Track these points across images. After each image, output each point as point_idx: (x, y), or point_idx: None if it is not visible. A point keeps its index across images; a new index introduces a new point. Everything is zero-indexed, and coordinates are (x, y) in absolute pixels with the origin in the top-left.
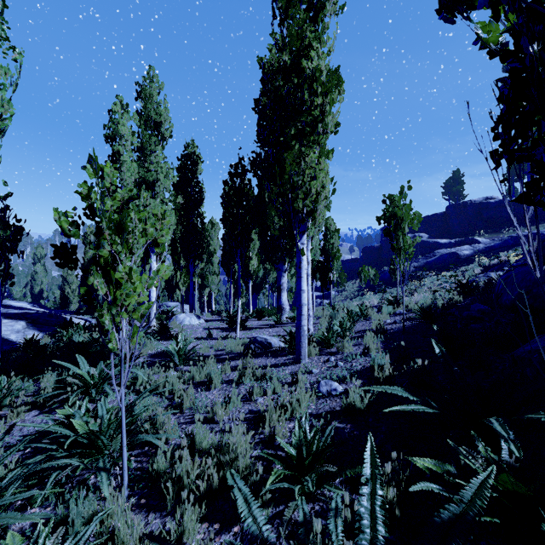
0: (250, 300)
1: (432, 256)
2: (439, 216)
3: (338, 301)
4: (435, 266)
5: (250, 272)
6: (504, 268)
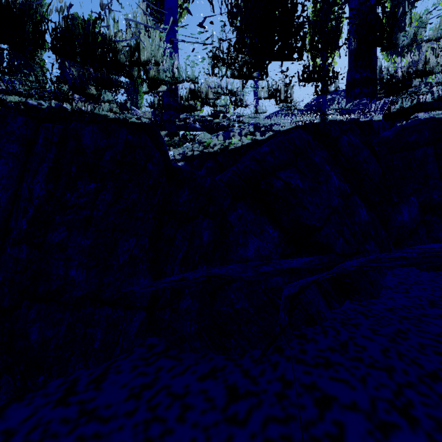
0: None
1: None
2: None
3: None
4: None
5: None
6: None
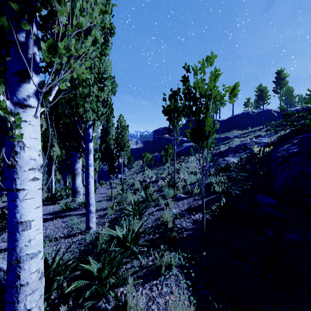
0: (53, 181)
1: (181, 147)
2: (183, 125)
3: (128, 175)
4: (183, 153)
5: (52, 158)
6: (229, 155)
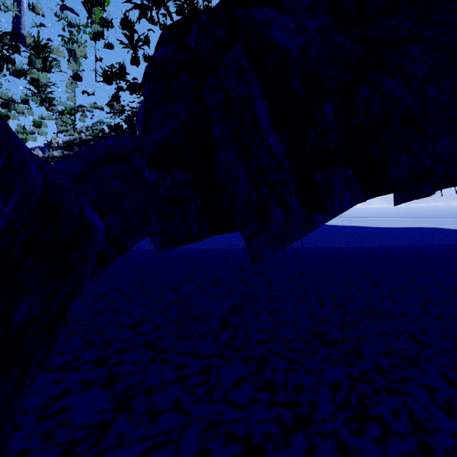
0: None
1: None
2: None
3: None
4: None
5: None
6: None
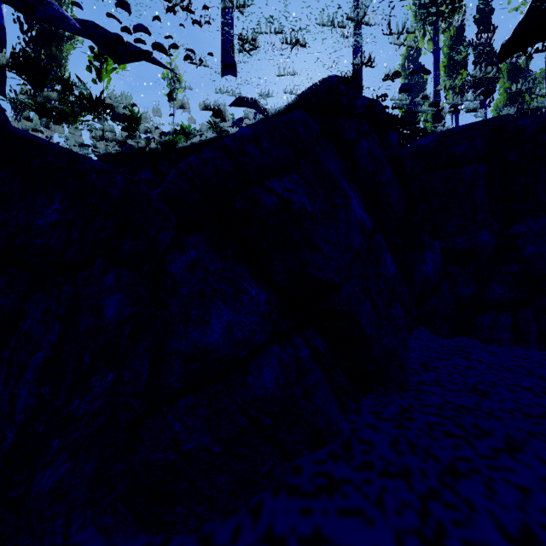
0: None
1: None
2: None
3: None
4: None
5: None
6: None
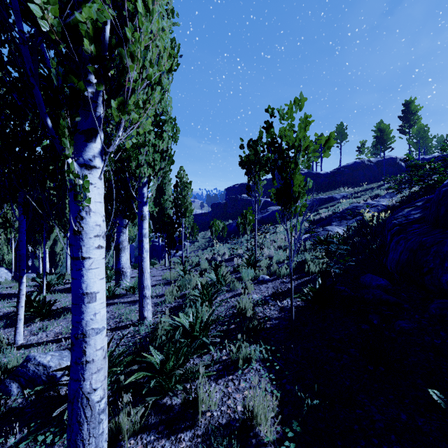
0: None
1: (266, 212)
2: (268, 181)
3: (191, 252)
4: (268, 220)
5: None
6: (333, 223)
